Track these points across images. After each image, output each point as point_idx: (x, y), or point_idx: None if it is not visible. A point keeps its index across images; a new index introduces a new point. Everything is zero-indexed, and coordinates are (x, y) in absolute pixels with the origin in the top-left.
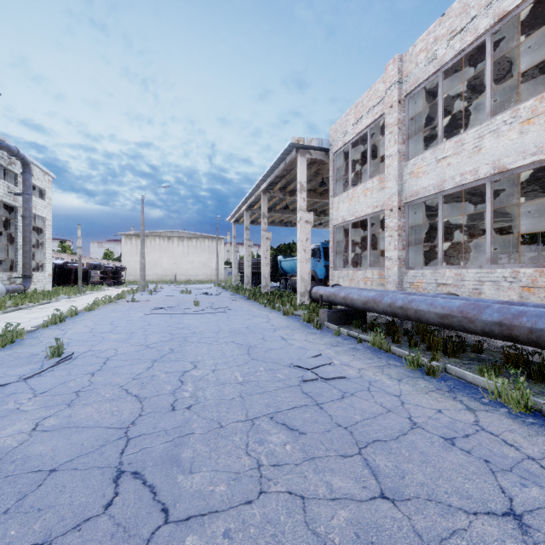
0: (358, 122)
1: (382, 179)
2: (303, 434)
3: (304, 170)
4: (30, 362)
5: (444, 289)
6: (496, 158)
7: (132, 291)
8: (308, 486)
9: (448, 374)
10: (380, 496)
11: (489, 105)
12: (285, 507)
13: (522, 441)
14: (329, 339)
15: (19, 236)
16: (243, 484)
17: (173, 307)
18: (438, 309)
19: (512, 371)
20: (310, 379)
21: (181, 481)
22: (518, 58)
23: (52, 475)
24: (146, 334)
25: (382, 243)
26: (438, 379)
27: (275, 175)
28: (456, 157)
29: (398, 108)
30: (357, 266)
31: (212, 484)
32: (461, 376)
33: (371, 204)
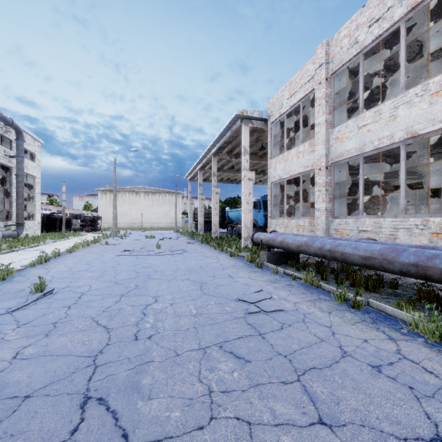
0: (292, 96)
1: (312, 143)
2: (248, 362)
3: (247, 137)
4: (17, 296)
5: (364, 234)
6: (409, 125)
7: (106, 236)
8: (254, 412)
9: (370, 307)
10: (318, 422)
11: (403, 80)
12: (234, 432)
13: (440, 369)
14: (268, 276)
15: (13, 191)
16: (195, 410)
17: (139, 250)
18: (361, 252)
19: (427, 306)
20: (253, 312)
21: (141, 407)
22: (426, 42)
23: (26, 401)
24: (116, 272)
25: (311, 196)
26: (363, 312)
27: (223, 141)
28: (374, 124)
29: (325, 84)
30: (290, 216)
31: (168, 410)
32: (381, 309)
33: (303, 165)
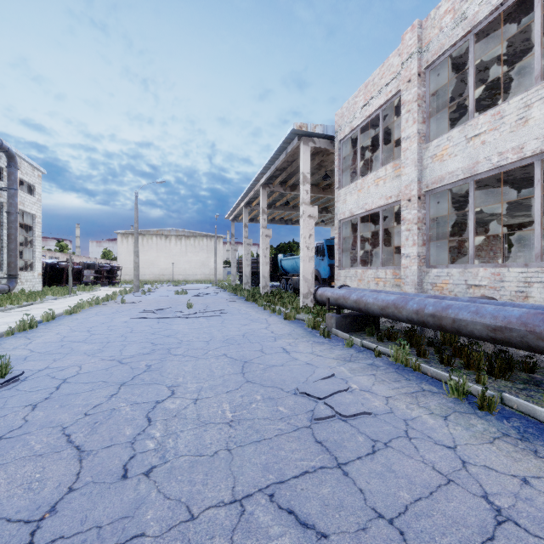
0: (369, 103)
1: (397, 165)
2: (324, 539)
3: (307, 160)
4: None
5: (476, 291)
6: None
7: (124, 292)
8: None
9: (506, 406)
10: None
11: (538, 66)
12: None
13: None
14: (340, 351)
15: (4, 233)
16: None
17: (163, 310)
18: (487, 319)
19: None
20: (324, 416)
21: None
22: None
23: None
24: (124, 344)
25: (392, 239)
26: (497, 416)
27: (275, 167)
28: (492, 133)
29: (417, 82)
30: (365, 265)
31: None
32: (527, 412)
33: (384, 195)
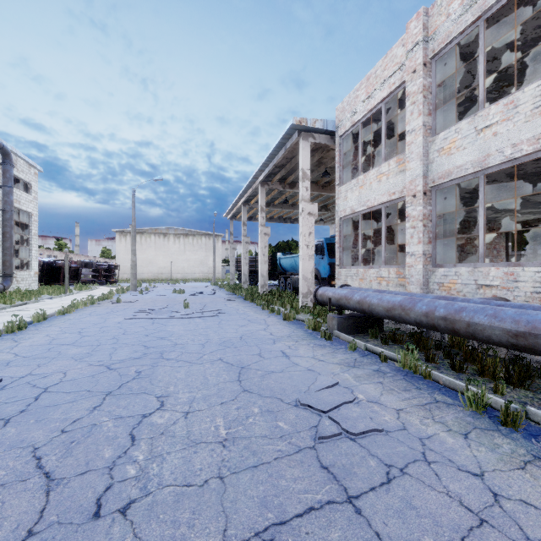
0: (371, 96)
1: (401, 160)
2: None
3: (307, 156)
4: None
5: (487, 291)
6: None
7: (121, 291)
8: None
9: (531, 421)
10: None
11: None
12: None
13: None
14: (343, 355)
15: None
16: None
17: (159, 310)
18: (507, 324)
19: None
20: (329, 435)
21: None
22: None
23: None
24: (115, 347)
25: (394, 237)
26: (524, 433)
27: (274, 164)
28: (505, 123)
29: (423, 72)
30: (366, 264)
31: None
32: None
33: (387, 191)
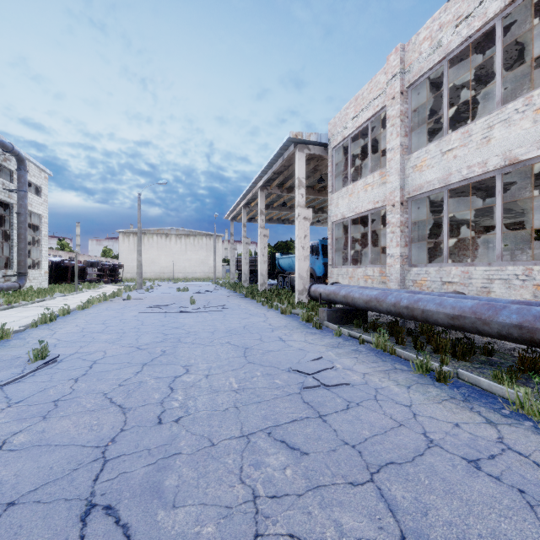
0: (358, 115)
1: (384, 173)
2: (305, 455)
3: (302, 166)
4: (11, 366)
5: (449, 287)
6: (507, 149)
7: (128, 289)
8: (313, 527)
9: (460, 380)
10: None
11: (499, 93)
12: None
13: None
14: (329, 340)
15: (14, 233)
16: (235, 523)
17: (168, 306)
18: (447, 309)
19: (536, 380)
20: (311, 386)
21: (162, 519)
22: (527, 46)
23: (9, 511)
24: (139, 334)
25: (382, 240)
26: (450, 386)
27: (273, 171)
28: (462, 148)
29: (400, 99)
30: (356, 264)
31: (198, 523)
32: (474, 383)
33: (372, 200)
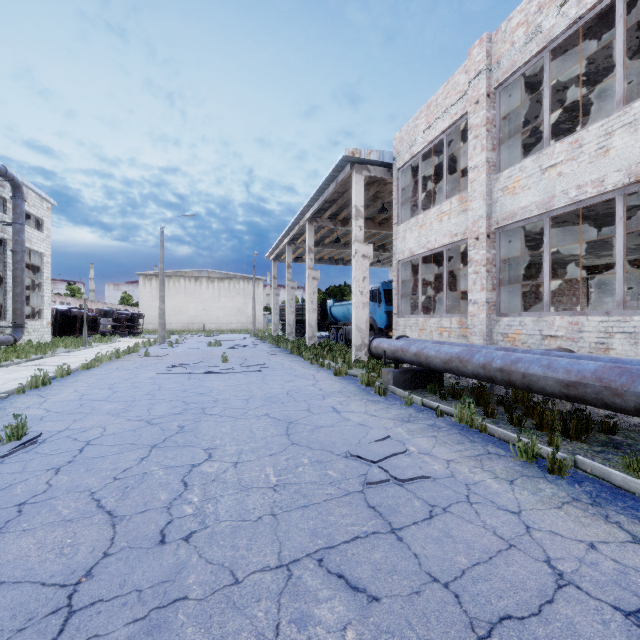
0: (431, 126)
1: (464, 198)
2: (375, 602)
3: (360, 191)
4: None
5: (552, 342)
6: (633, 162)
7: (148, 343)
8: None
9: (579, 470)
10: None
11: (620, 89)
12: None
13: None
14: (397, 410)
15: (8, 275)
16: None
17: (194, 365)
18: (560, 374)
19: None
20: (377, 481)
21: None
22: None
23: None
24: (152, 403)
25: (459, 283)
26: (569, 480)
27: (324, 199)
28: (570, 163)
29: (486, 104)
30: (427, 313)
31: None
32: (602, 476)
33: (449, 232)
